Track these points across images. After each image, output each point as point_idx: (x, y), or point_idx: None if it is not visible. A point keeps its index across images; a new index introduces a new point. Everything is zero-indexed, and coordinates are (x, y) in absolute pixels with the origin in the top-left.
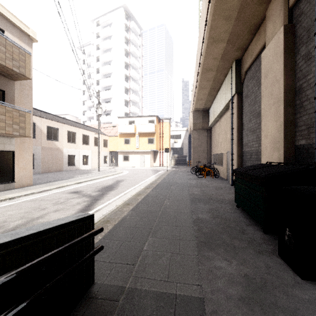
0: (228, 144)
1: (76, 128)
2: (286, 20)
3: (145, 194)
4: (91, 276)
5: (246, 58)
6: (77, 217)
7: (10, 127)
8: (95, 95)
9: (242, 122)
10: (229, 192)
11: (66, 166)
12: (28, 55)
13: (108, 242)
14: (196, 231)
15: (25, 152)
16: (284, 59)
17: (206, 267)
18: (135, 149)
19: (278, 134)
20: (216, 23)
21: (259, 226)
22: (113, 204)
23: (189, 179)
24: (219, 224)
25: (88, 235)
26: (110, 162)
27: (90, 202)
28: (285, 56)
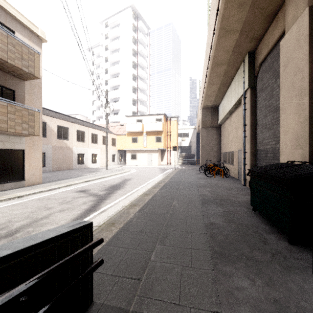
0: (240, 142)
1: (85, 127)
2: (311, 1)
3: (152, 194)
4: (89, 295)
5: (261, 49)
6: (72, 228)
7: (19, 126)
8: (104, 94)
9: (255, 118)
10: (242, 193)
11: (75, 164)
12: (37, 54)
13: (112, 249)
14: (210, 239)
15: (35, 151)
16: (309, 45)
17: (225, 287)
18: (143, 147)
19: (301, 129)
20: (229, 11)
21: (282, 234)
22: (119, 205)
23: (198, 179)
24: (235, 230)
25: (83, 250)
26: (118, 160)
27: (96, 202)
28: (310, 41)
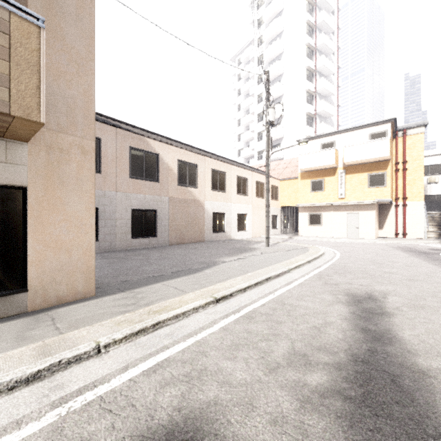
0: None
1: (227, 165)
2: None
3: None
4: None
5: None
6: None
7: None
8: (255, 119)
9: None
10: None
11: (210, 232)
12: None
13: None
14: None
15: (70, 194)
16: None
17: None
18: (336, 200)
19: None
20: None
21: None
22: None
23: None
24: None
25: None
26: (282, 226)
27: None
28: None
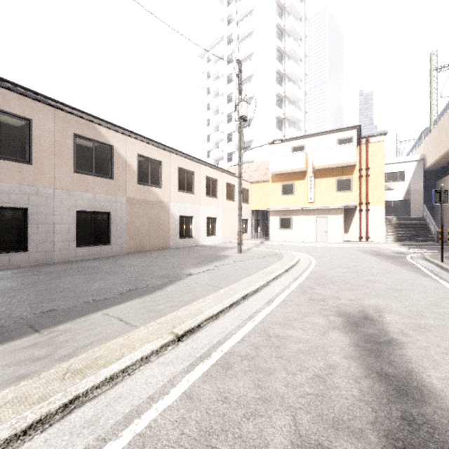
0: None
1: (195, 164)
2: None
3: None
4: None
5: None
6: None
7: None
8: (225, 119)
9: None
10: None
11: (176, 238)
12: None
13: None
14: None
15: None
16: None
17: None
18: (306, 204)
19: None
20: None
21: None
22: None
23: None
24: None
25: None
26: (252, 230)
27: None
28: None
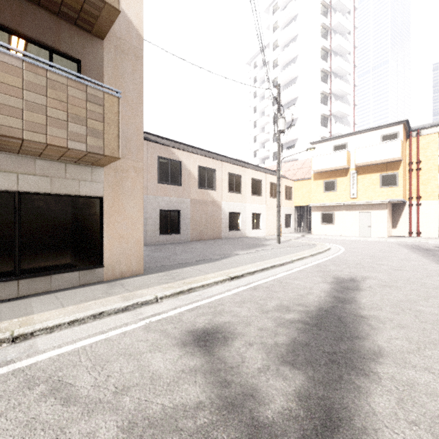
0: None
1: (242, 168)
2: None
3: None
4: None
5: None
6: None
7: (61, 128)
8: (271, 121)
9: None
10: None
11: (226, 230)
12: None
13: None
14: None
15: (127, 201)
16: None
17: None
18: (348, 200)
19: None
20: None
21: None
22: None
23: None
24: None
25: None
26: (295, 225)
27: None
28: None
